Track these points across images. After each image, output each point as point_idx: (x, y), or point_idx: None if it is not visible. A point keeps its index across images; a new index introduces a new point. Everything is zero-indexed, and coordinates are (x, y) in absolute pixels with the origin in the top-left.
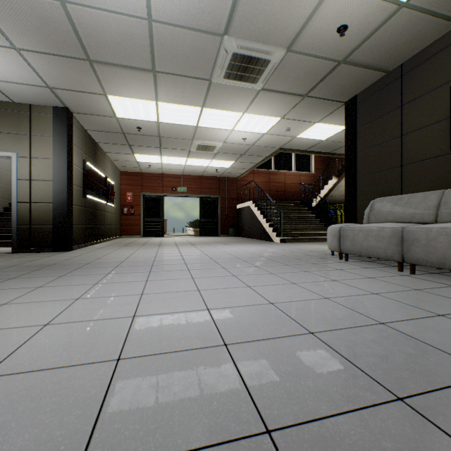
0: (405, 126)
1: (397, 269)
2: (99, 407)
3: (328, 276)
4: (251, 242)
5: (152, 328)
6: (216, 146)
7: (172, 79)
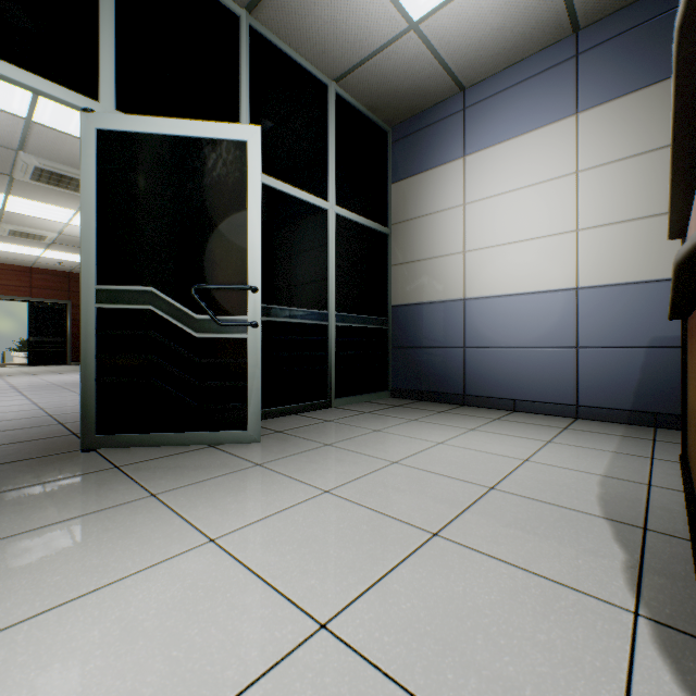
0: None
1: None
2: None
3: None
4: None
5: None
6: (47, 236)
7: None
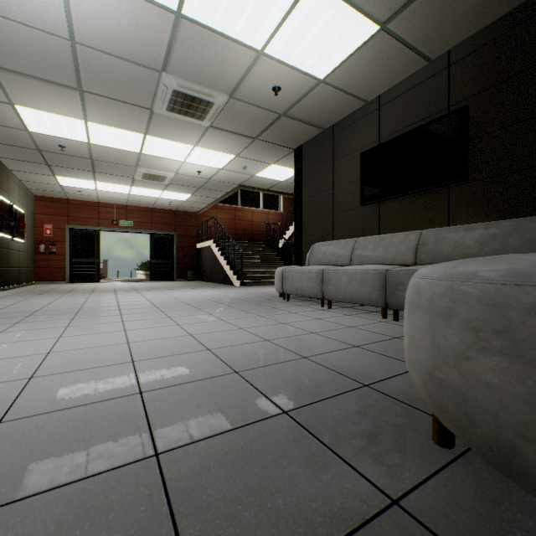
0: (336, 180)
1: (321, 305)
2: (14, 399)
3: (258, 313)
4: (208, 287)
5: (67, 358)
6: (167, 176)
7: (105, 101)
